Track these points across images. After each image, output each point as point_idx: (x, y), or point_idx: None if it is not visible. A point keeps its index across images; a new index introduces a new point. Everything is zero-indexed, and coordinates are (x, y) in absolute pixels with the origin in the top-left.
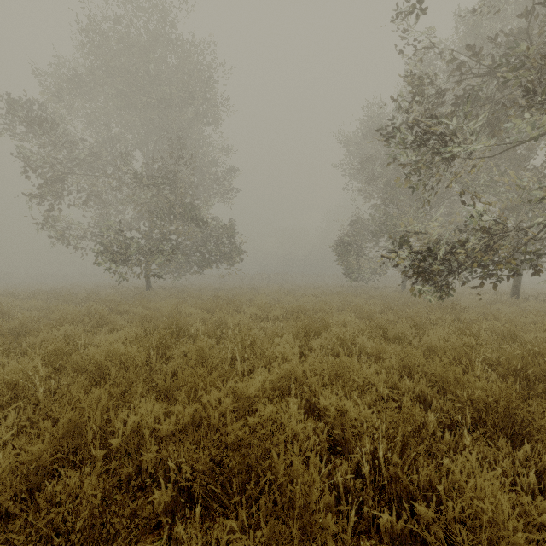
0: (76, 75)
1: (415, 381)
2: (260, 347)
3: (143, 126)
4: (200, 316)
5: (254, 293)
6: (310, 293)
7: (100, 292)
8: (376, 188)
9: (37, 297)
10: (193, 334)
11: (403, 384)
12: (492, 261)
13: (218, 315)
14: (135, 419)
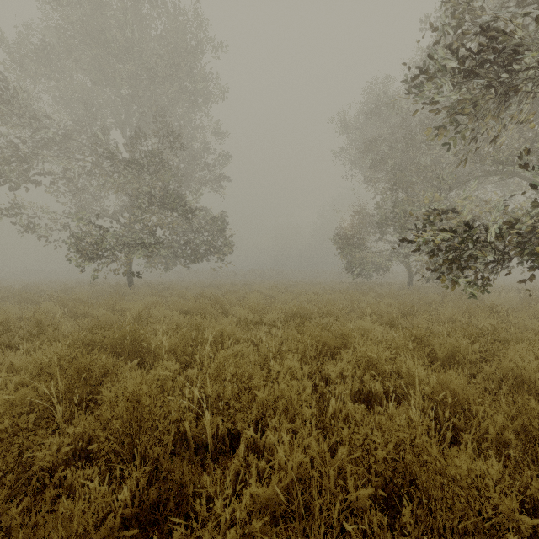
0: (43, 42)
1: None
2: (249, 378)
3: (124, 105)
4: (175, 321)
5: (247, 290)
6: (308, 290)
7: (74, 289)
8: (383, 173)
9: None
10: (155, 351)
11: None
12: None
13: (195, 321)
14: None
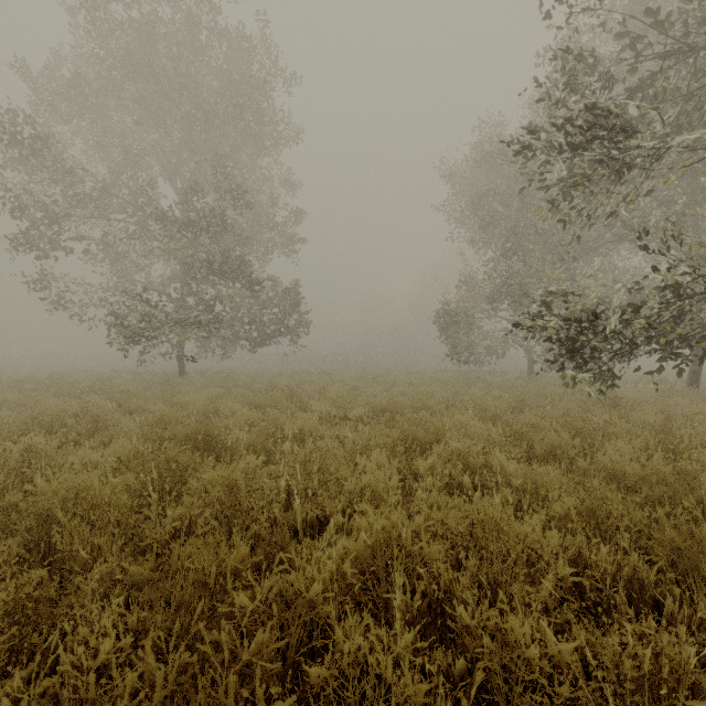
0: (78, 77)
1: (619, 552)
2: (335, 472)
3: (174, 151)
4: (247, 416)
5: (327, 380)
6: (403, 380)
7: (114, 379)
8: (495, 235)
9: (24, 386)
10: (231, 447)
11: (598, 557)
12: (678, 335)
13: (272, 415)
14: (45, 686)
